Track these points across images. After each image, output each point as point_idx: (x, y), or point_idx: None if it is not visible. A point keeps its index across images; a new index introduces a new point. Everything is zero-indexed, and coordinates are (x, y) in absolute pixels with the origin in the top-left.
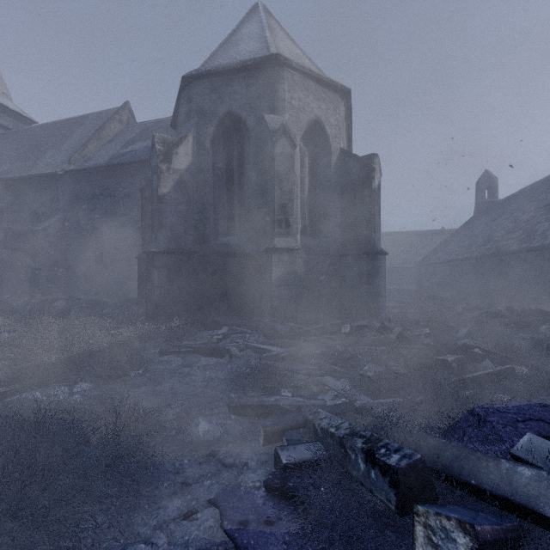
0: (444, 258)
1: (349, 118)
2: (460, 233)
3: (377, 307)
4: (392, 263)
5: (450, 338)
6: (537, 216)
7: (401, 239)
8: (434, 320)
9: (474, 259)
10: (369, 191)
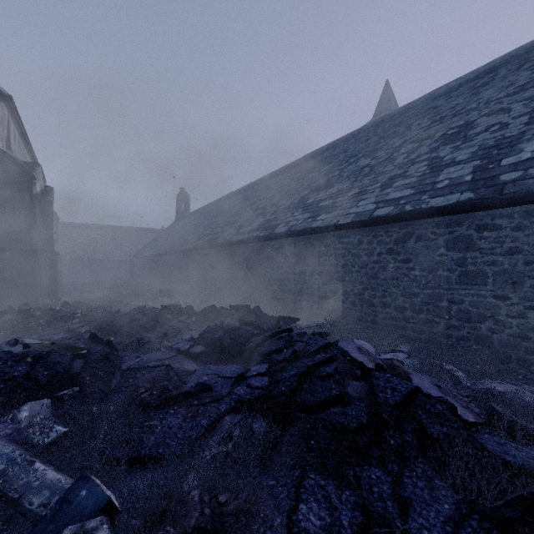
0: (147, 253)
1: (17, 117)
2: (163, 234)
3: (38, 296)
4: (110, 256)
5: (74, 311)
6: (193, 230)
7: (122, 233)
8: (76, 301)
9: (161, 256)
10: (30, 194)
